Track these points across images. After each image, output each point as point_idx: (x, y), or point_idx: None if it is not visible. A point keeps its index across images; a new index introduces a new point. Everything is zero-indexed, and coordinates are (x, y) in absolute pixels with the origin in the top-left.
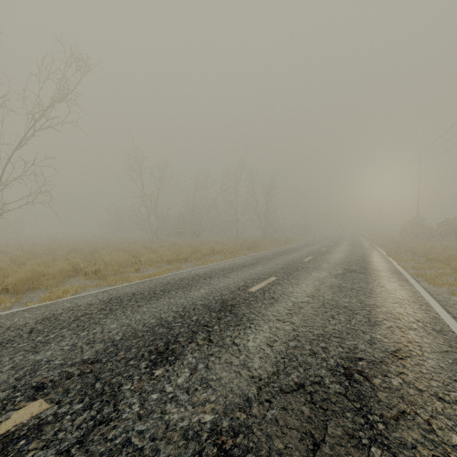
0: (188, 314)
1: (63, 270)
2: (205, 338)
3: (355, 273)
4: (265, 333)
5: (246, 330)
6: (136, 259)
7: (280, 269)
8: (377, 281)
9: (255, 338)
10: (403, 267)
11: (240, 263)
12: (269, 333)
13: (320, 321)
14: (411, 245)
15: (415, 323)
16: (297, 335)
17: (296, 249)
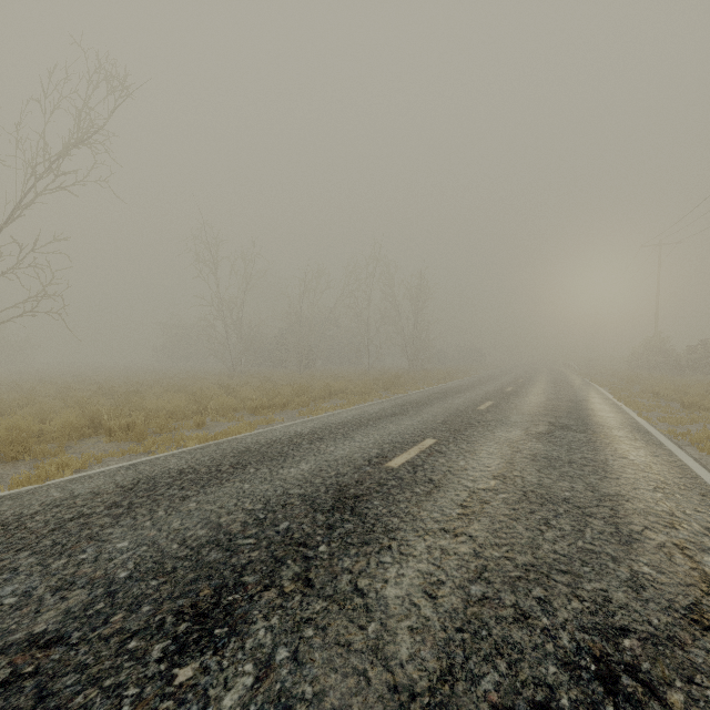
0: (271, 517)
1: (69, 426)
2: (298, 575)
3: (569, 431)
4: (419, 562)
5: (382, 555)
6: (202, 406)
7: (440, 424)
8: (611, 447)
9: (399, 575)
10: (646, 420)
11: (374, 412)
12: (428, 563)
13: (525, 533)
14: (650, 383)
15: (706, 537)
16: (484, 569)
17: (465, 389)
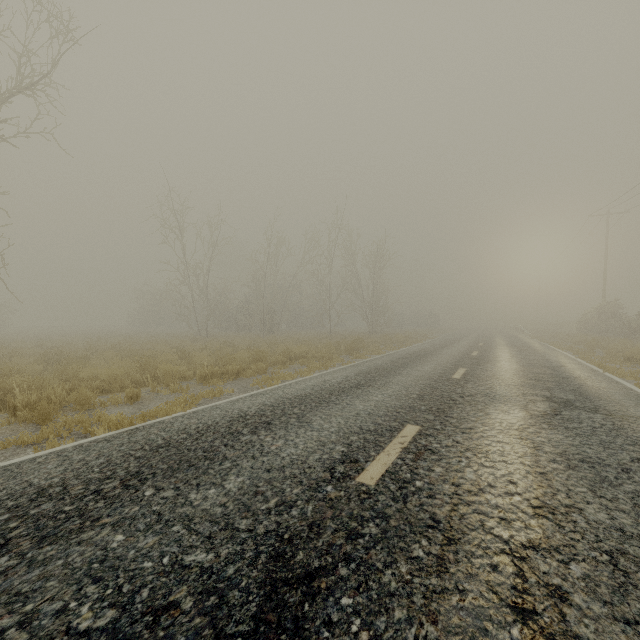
0: None
1: None
2: None
3: (577, 409)
4: None
5: None
6: (148, 373)
7: (417, 400)
8: None
9: None
10: None
11: (336, 382)
12: None
13: None
14: (612, 346)
15: None
16: None
17: (429, 353)
